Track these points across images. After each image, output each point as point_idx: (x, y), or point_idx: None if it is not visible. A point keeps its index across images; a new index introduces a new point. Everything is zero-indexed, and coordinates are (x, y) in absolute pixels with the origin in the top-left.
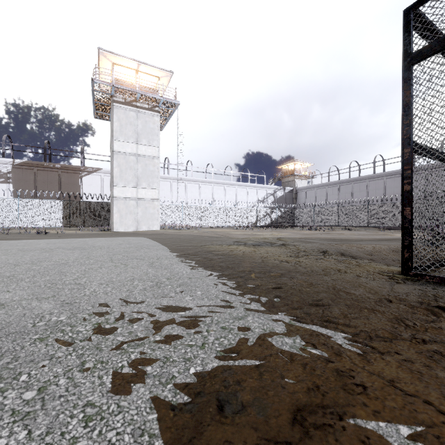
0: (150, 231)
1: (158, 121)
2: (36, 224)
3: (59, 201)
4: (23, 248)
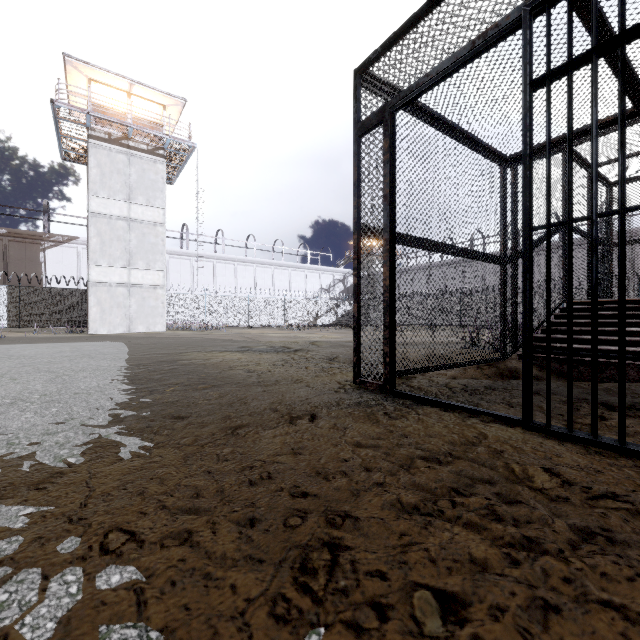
0: (149, 333)
1: (164, 170)
2: None
3: (1, 287)
4: None
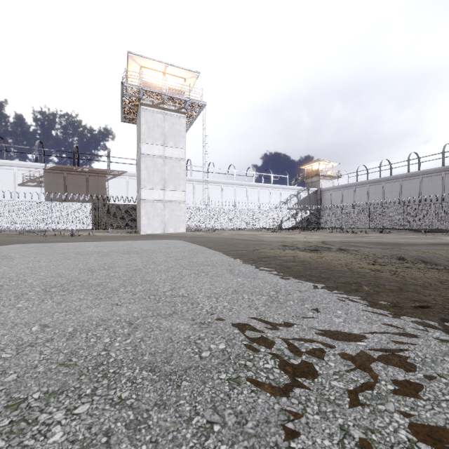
0: (177, 233)
1: (185, 122)
2: (67, 226)
3: (88, 204)
4: (78, 252)
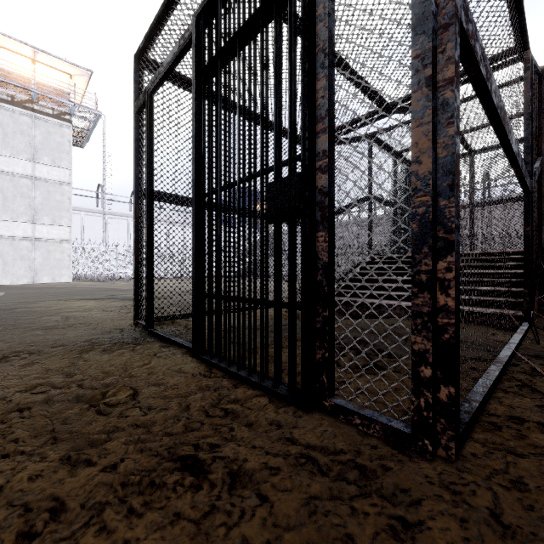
0: (54, 283)
1: (70, 134)
2: None
3: None
4: None
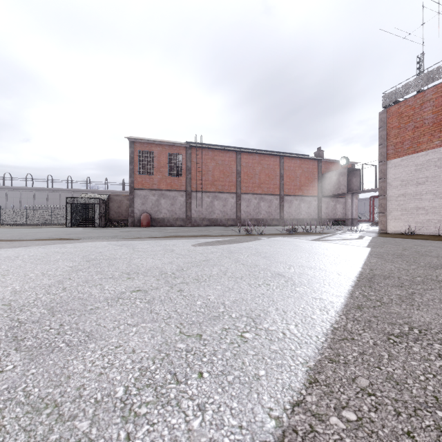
0: None
1: None
2: None
3: None
4: None
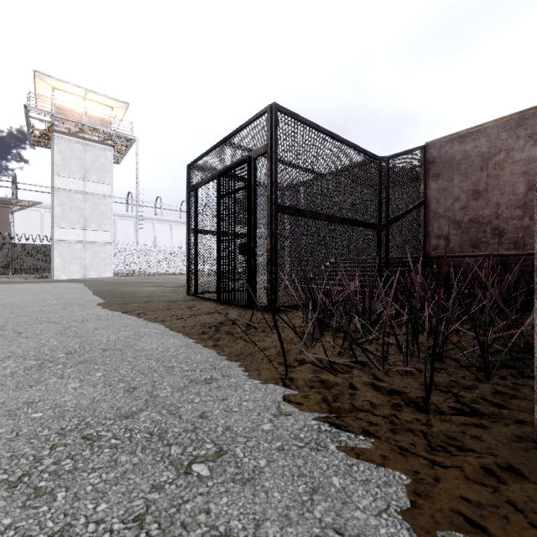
0: (100, 278)
1: (112, 156)
2: None
3: None
4: None
